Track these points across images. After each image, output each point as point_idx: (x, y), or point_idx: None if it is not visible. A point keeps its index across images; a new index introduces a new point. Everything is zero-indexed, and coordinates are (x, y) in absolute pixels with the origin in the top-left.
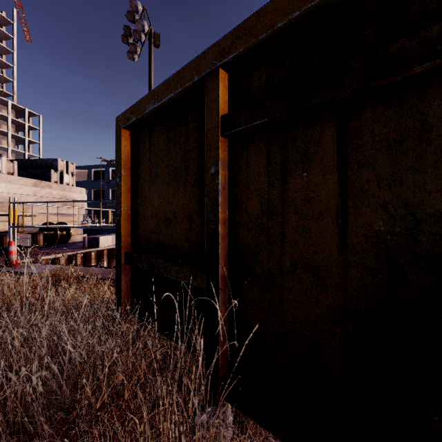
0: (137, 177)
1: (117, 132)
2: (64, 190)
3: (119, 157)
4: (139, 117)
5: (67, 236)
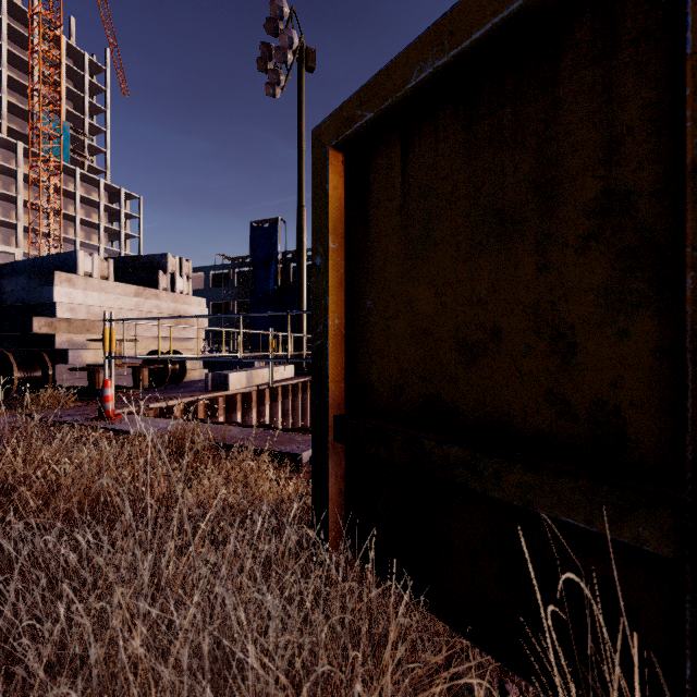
0: (364, 252)
1: (317, 160)
2: (177, 302)
3: (321, 211)
4: (384, 106)
5: (181, 372)
